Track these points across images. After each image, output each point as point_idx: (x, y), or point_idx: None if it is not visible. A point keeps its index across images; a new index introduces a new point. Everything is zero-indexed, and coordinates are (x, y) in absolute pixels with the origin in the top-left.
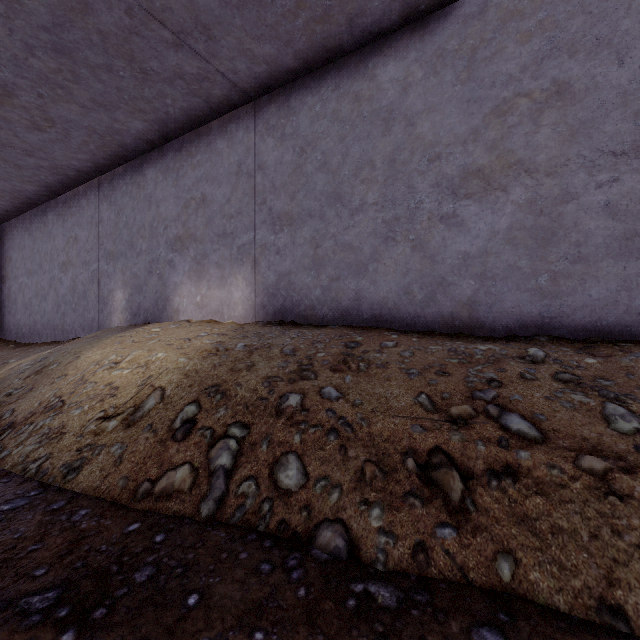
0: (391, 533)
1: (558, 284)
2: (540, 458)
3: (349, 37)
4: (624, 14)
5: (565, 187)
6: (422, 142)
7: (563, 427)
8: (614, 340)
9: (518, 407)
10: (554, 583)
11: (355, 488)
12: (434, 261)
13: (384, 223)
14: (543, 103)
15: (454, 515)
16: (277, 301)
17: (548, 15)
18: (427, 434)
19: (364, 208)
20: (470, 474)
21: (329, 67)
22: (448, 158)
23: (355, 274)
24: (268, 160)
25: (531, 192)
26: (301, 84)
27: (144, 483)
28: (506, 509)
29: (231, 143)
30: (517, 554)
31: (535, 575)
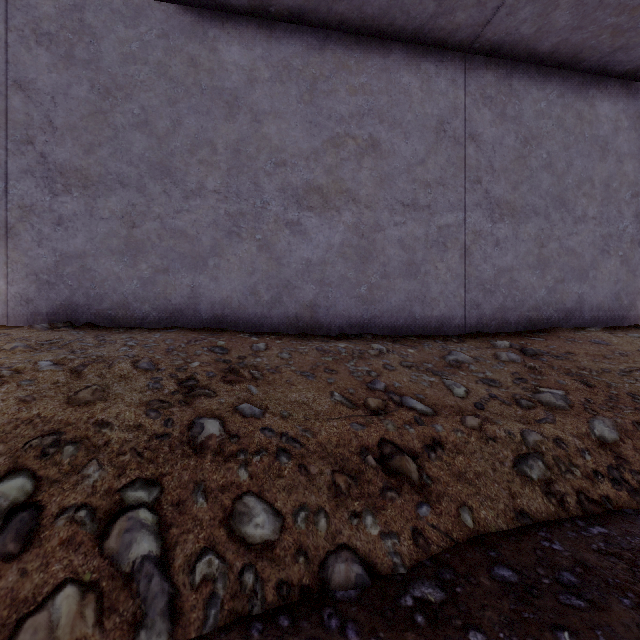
0: (392, 533)
1: (373, 293)
2: (448, 427)
3: None
4: (408, 109)
5: (377, 220)
6: (269, 143)
7: (437, 401)
8: (403, 335)
9: (403, 391)
10: (493, 513)
11: (337, 505)
12: (280, 264)
13: (228, 215)
14: (364, 150)
15: (421, 493)
16: (58, 293)
17: (367, 82)
18: (369, 429)
19: (203, 193)
20: (415, 454)
21: (153, 4)
22: (293, 168)
23: (191, 267)
24: (38, 80)
25: (356, 218)
26: (105, 1)
27: None
28: (448, 472)
29: None
30: (468, 503)
31: (483, 513)
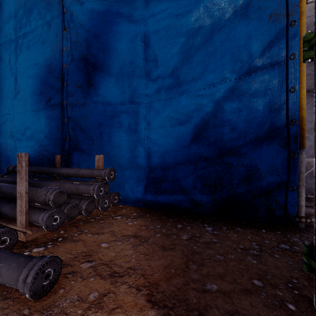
0: None
1: None
2: None
3: None
4: None
5: None
6: None
7: None
8: None
9: None
10: None
11: None
12: None
13: None
14: None
15: None
16: None
17: None
18: None
19: None
20: None
21: None
22: (306, 125)
23: None
24: None
25: None
26: None
27: None
28: None
29: None
30: None
31: None
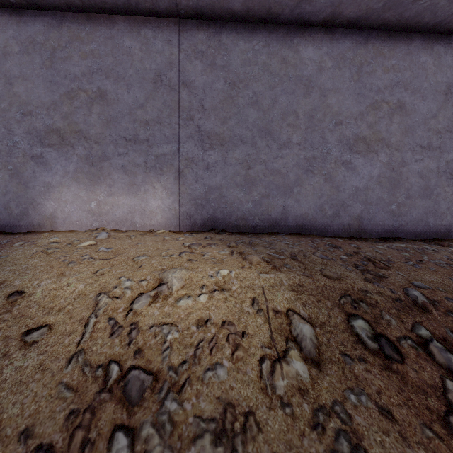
0: None
1: (400, 209)
2: None
3: (289, 12)
4: (425, 79)
5: (403, 158)
6: (331, 110)
7: None
8: (421, 238)
9: None
10: None
11: None
12: (338, 190)
13: (305, 159)
14: (394, 110)
15: None
16: (206, 211)
17: (396, 63)
18: None
19: (290, 145)
20: None
21: (260, 26)
22: (347, 125)
23: (283, 194)
24: (196, 81)
25: (389, 157)
26: (233, 27)
27: (451, 419)
28: None
29: (146, 48)
30: None
31: None
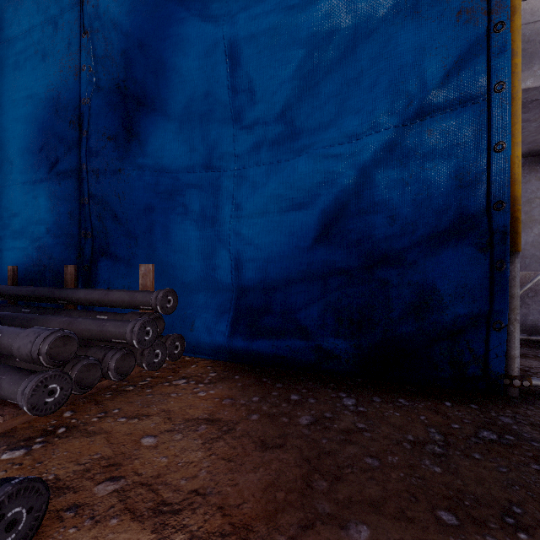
0: None
1: None
2: None
3: None
4: None
5: None
6: None
7: None
8: None
9: None
10: None
11: None
12: None
13: None
14: None
15: None
16: None
17: None
18: None
19: None
20: None
21: None
22: None
23: None
24: None
25: None
26: None
27: None
28: None
29: None
30: None
31: None
